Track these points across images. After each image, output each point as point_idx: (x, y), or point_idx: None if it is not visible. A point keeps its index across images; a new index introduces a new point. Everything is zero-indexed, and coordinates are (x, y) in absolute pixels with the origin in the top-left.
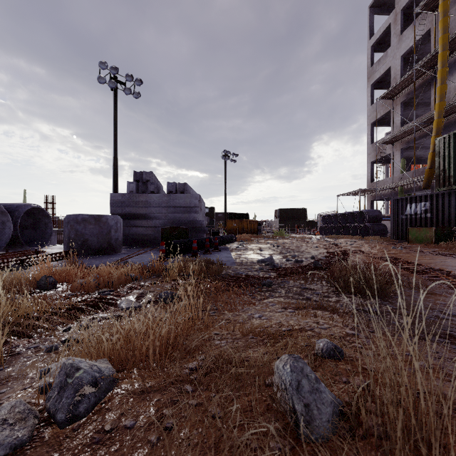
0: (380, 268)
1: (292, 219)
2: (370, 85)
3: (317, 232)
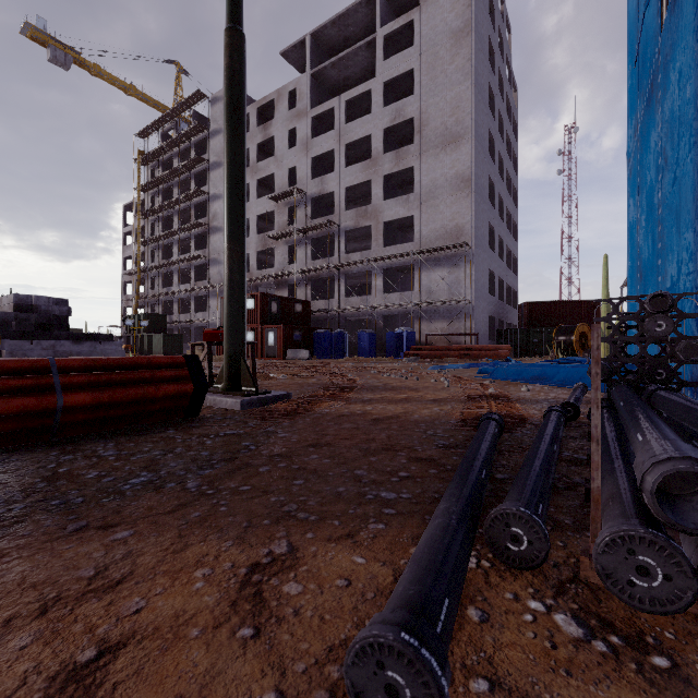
0: None
1: None
2: (124, 257)
3: None
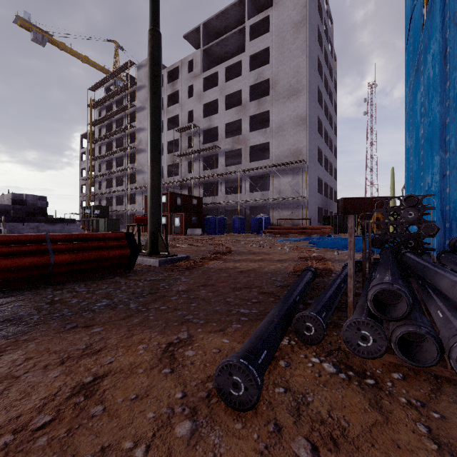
0: None
1: None
2: (81, 169)
3: None
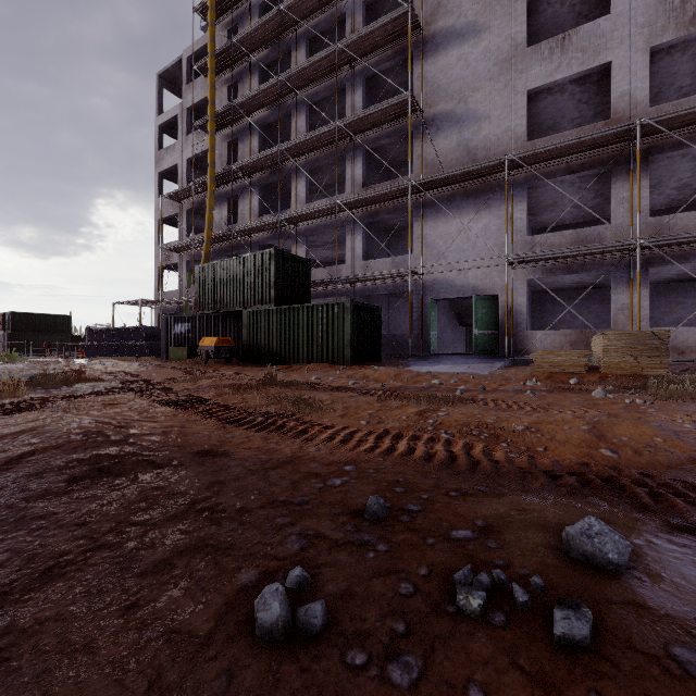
0: (83, 375)
1: (41, 333)
2: (159, 172)
3: (82, 354)
